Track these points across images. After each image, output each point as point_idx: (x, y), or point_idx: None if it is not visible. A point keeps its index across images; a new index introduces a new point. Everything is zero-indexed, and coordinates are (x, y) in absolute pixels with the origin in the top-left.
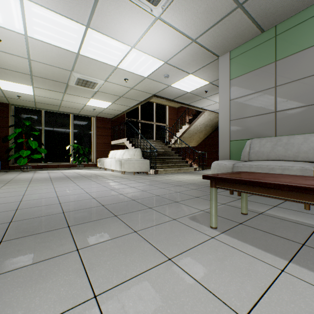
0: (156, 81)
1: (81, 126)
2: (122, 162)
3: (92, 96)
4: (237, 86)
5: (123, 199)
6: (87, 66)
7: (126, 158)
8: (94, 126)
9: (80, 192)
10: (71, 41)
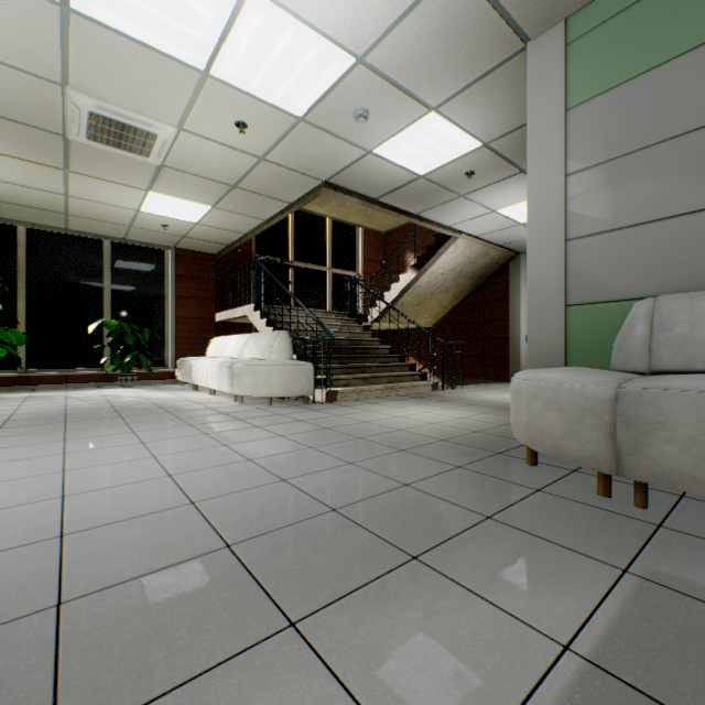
0: (332, 133)
1: (133, 273)
2: (237, 368)
3: (152, 183)
4: (593, 128)
5: (183, 545)
6: (110, 66)
7: (248, 358)
8: (171, 273)
9: (37, 494)
10: None
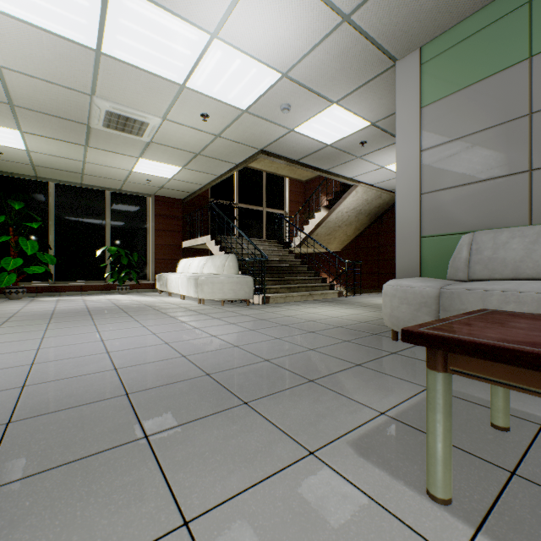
0: (266, 119)
1: (125, 214)
2: (200, 280)
3: (142, 153)
4: (438, 120)
5: (183, 374)
6: (122, 83)
7: (208, 274)
8: (151, 213)
9: (93, 351)
10: (79, 19)
